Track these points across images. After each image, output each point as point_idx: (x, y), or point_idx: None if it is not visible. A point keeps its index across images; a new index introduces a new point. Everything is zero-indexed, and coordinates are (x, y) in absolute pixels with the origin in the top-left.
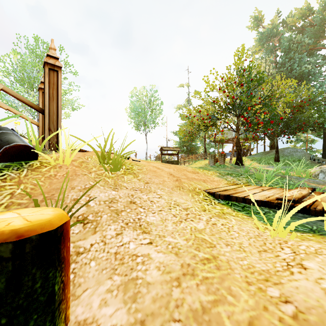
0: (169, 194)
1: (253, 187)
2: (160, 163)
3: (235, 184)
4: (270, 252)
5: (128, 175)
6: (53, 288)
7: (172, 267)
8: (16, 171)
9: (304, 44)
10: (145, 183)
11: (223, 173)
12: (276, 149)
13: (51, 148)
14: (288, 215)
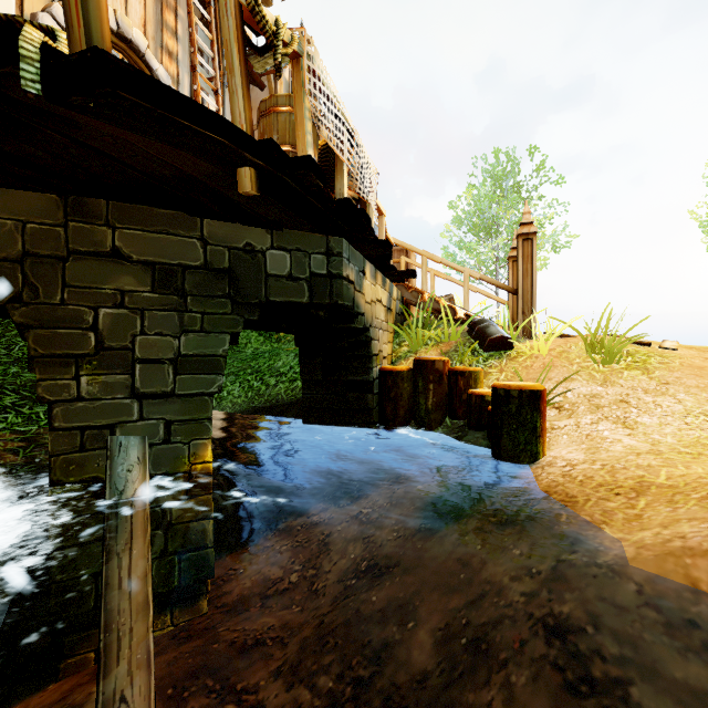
0: (702, 402)
1: None
2: None
3: None
4: None
5: (632, 370)
6: (536, 423)
7: (639, 448)
8: (498, 361)
9: None
10: (661, 383)
11: None
12: None
13: (524, 336)
14: None
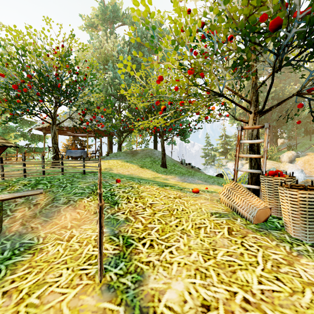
0: None
1: None
2: None
3: None
4: None
5: None
6: None
7: None
8: None
9: None
10: None
11: None
12: (164, 151)
13: None
14: None
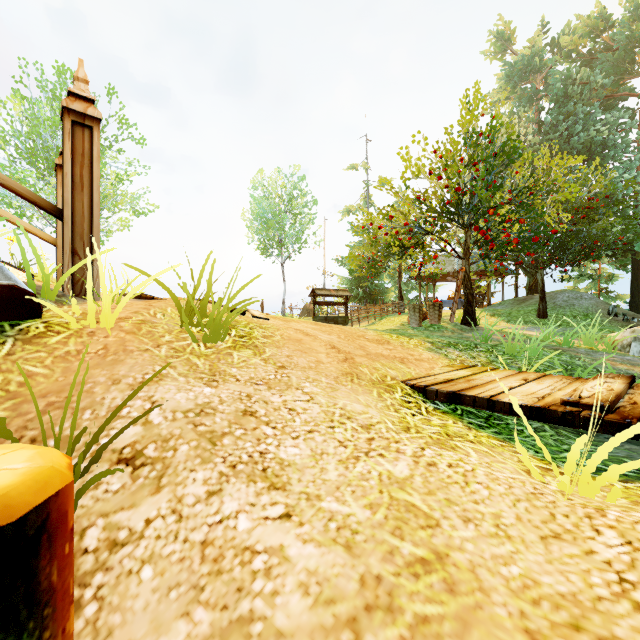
0: (330, 393)
1: (506, 374)
2: (310, 323)
3: (466, 366)
4: (569, 542)
5: (242, 350)
6: None
7: (339, 586)
8: None
9: (595, 87)
10: (279, 368)
11: (439, 344)
12: (542, 293)
13: (77, 293)
14: (603, 447)
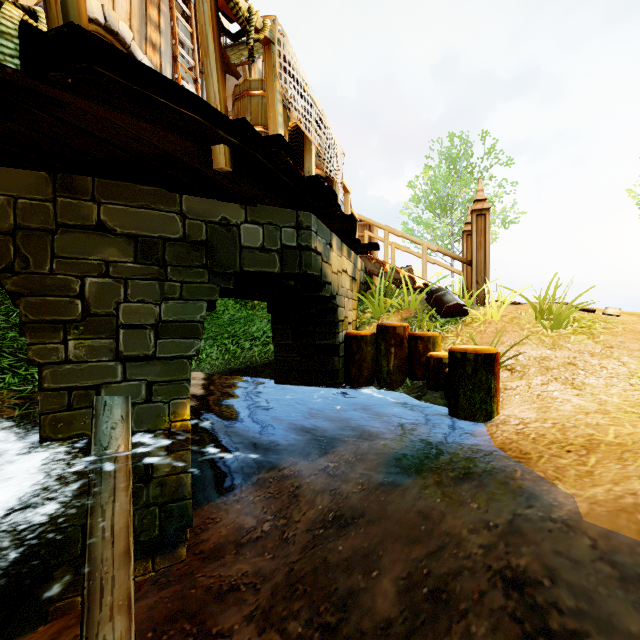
0: None
1: None
2: None
3: None
4: None
5: (578, 335)
6: (490, 384)
7: (587, 408)
8: (454, 326)
9: None
10: (606, 347)
11: None
12: None
13: (478, 303)
14: None
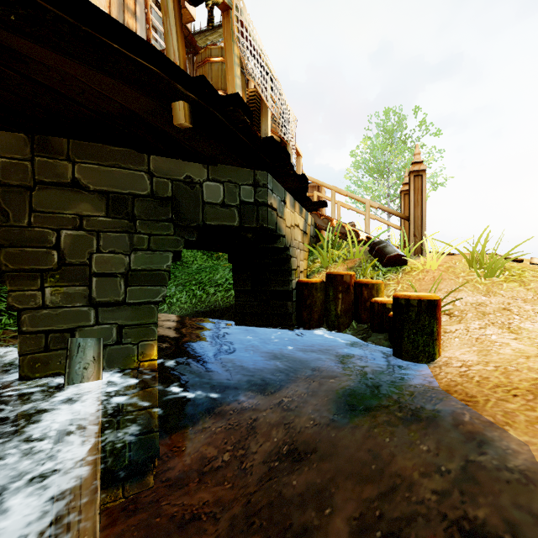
0: None
1: None
2: None
3: None
4: None
5: (510, 283)
6: (433, 328)
7: (527, 352)
8: (395, 274)
9: None
10: (537, 294)
11: None
12: None
13: (415, 254)
14: None
